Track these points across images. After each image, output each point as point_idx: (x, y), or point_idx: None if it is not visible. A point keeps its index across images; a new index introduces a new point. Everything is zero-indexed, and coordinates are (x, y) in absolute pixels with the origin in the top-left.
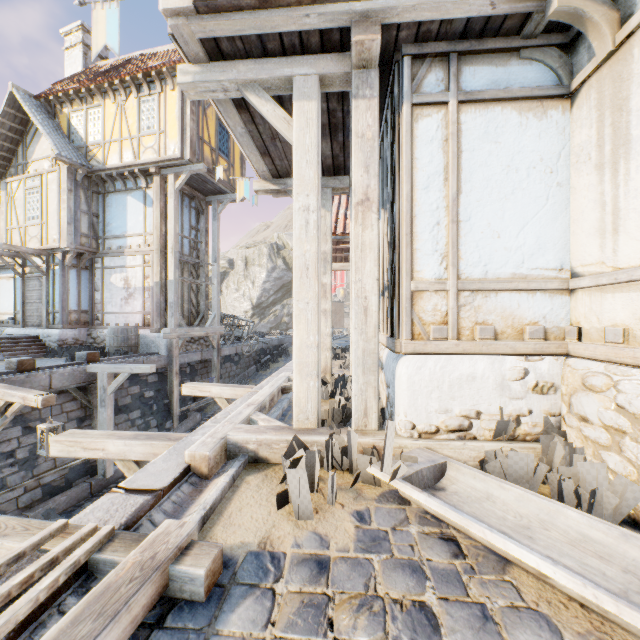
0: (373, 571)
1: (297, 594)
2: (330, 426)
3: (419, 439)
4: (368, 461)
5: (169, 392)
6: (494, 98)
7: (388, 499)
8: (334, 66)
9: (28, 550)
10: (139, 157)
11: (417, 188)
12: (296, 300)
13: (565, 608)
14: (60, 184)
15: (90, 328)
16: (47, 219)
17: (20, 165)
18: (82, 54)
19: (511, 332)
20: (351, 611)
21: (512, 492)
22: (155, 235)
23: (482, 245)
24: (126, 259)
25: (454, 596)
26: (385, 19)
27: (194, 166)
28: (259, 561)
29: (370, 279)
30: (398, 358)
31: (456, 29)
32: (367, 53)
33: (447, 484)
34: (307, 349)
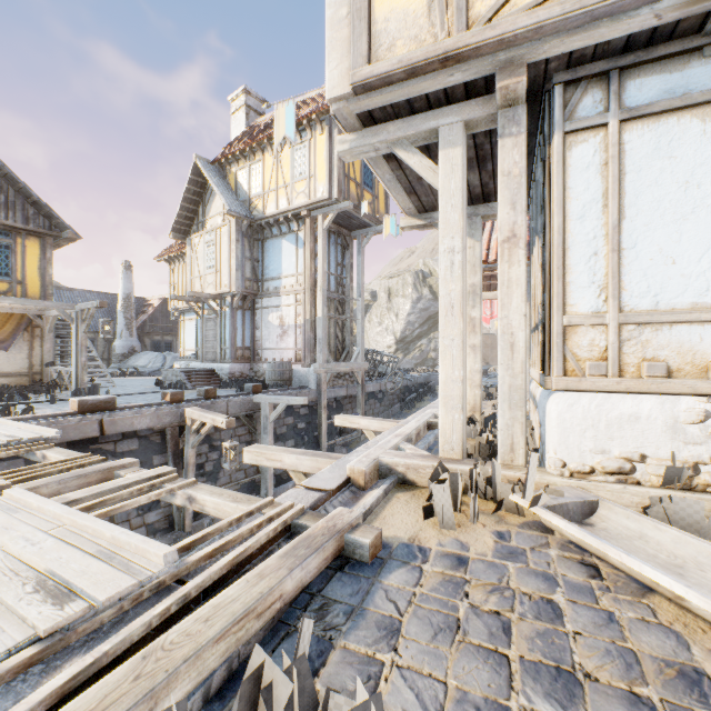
0: (507, 572)
1: (440, 573)
2: (475, 458)
3: (570, 478)
4: (510, 490)
5: (318, 425)
6: (667, 109)
7: (530, 527)
8: (479, 110)
9: (255, 510)
10: (292, 203)
11: (570, 219)
12: (441, 337)
13: (702, 632)
14: (230, 236)
15: (252, 363)
16: (220, 267)
17: (200, 223)
18: (245, 115)
19: (690, 369)
20: (484, 591)
21: (668, 534)
22: (305, 275)
23: (651, 273)
24: (281, 299)
25: (583, 601)
26: (531, 59)
27: (340, 204)
28: (409, 549)
29: (517, 315)
30: (549, 395)
31: (615, 46)
32: (512, 94)
33: (596, 521)
34: (452, 383)
